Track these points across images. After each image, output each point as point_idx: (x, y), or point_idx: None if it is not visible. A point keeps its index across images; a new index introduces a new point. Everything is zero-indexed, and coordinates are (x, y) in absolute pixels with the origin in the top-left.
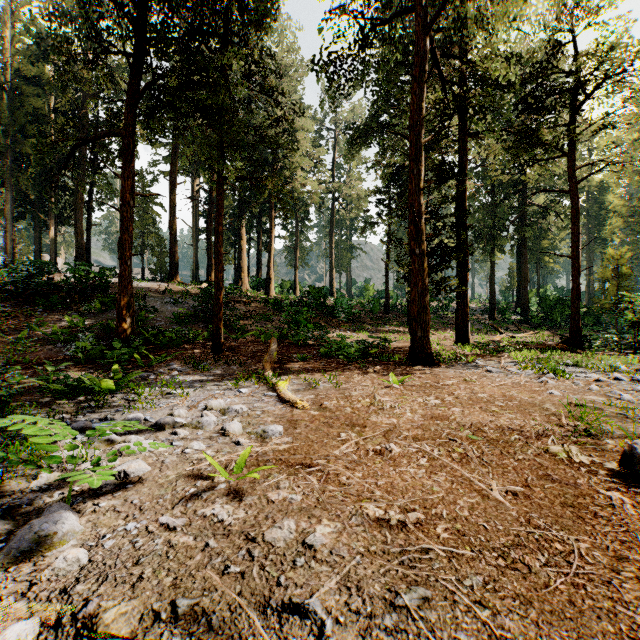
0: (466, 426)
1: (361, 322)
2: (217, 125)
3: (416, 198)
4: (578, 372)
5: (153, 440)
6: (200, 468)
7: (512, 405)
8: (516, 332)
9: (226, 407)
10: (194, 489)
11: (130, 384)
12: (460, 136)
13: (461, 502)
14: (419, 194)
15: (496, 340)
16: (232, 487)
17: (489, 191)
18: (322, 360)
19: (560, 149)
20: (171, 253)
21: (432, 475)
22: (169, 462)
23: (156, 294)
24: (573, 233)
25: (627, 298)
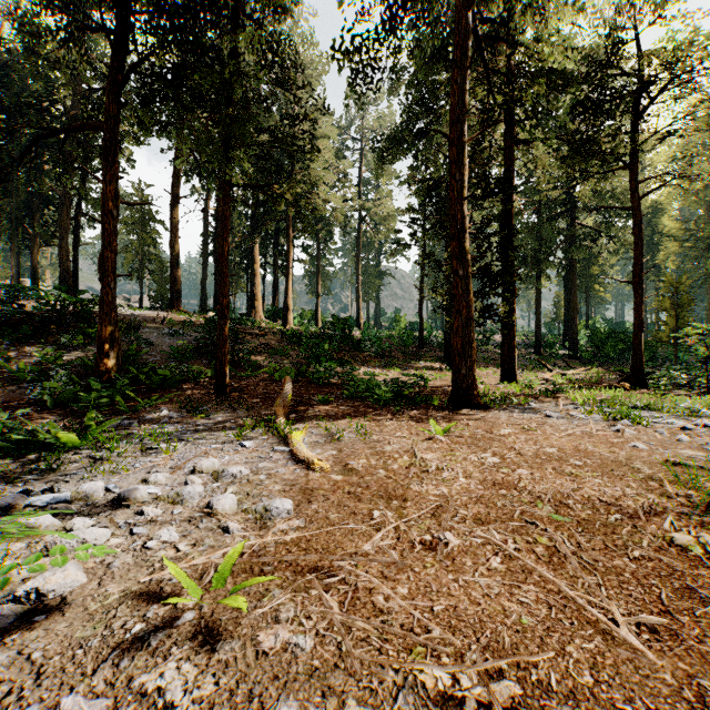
0: (545, 500)
1: (392, 357)
2: (220, 119)
3: (460, 209)
4: (653, 417)
5: (103, 527)
6: (161, 579)
7: (593, 464)
8: (565, 368)
9: (220, 469)
10: (141, 625)
11: (99, 437)
12: (506, 143)
13: (573, 650)
14: (463, 204)
15: (546, 378)
16: (203, 619)
17: (539, 207)
18: (347, 403)
19: (620, 159)
20: (172, 277)
21: (514, 590)
22: (118, 566)
23: (153, 324)
24: (635, 255)
25: (698, 330)
